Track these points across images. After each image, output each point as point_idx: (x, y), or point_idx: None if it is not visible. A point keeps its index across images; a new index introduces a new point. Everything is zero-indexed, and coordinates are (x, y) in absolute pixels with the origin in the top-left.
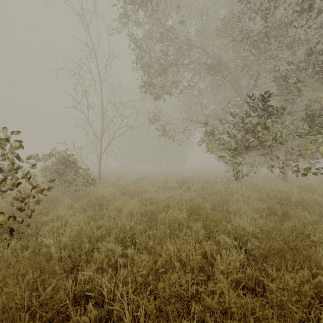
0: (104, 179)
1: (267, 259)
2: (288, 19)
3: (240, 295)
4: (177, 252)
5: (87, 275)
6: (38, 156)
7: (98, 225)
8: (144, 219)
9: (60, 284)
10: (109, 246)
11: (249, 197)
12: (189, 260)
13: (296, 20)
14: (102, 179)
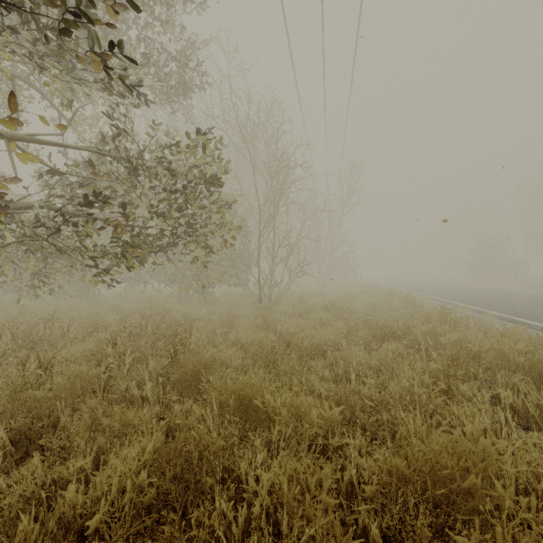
0: None
1: None
2: None
3: None
4: None
5: None
6: None
7: None
8: None
9: None
10: None
11: None
12: None
13: None
14: None
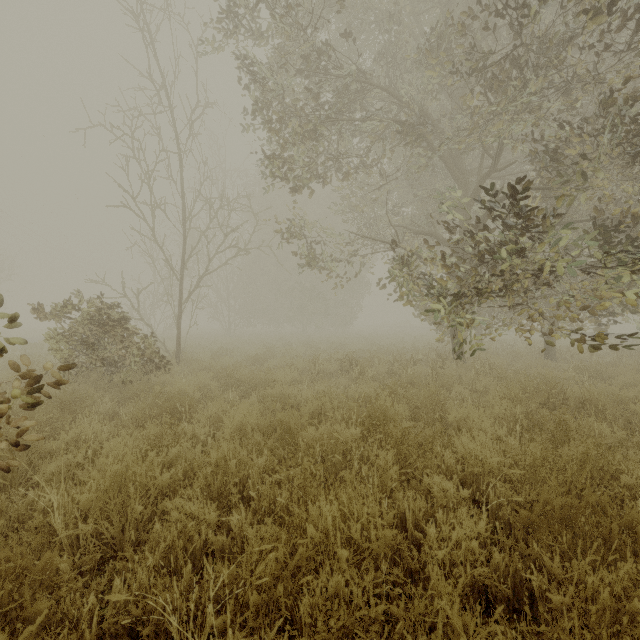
0: (188, 357)
1: (538, 533)
2: (566, 28)
3: (481, 616)
4: (341, 520)
5: (133, 582)
6: (43, 308)
7: (167, 458)
8: (269, 442)
9: (66, 609)
10: (190, 507)
11: (484, 391)
12: (367, 540)
13: (582, 32)
14: (184, 356)
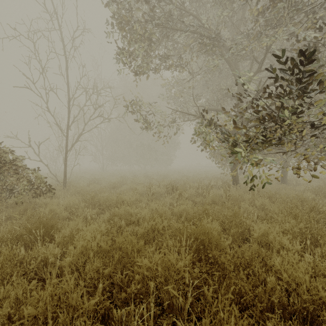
0: (71, 184)
1: None
2: None
3: None
4: None
5: None
6: None
7: None
8: (107, 271)
9: None
10: None
11: (261, 207)
12: None
13: None
14: (69, 184)
